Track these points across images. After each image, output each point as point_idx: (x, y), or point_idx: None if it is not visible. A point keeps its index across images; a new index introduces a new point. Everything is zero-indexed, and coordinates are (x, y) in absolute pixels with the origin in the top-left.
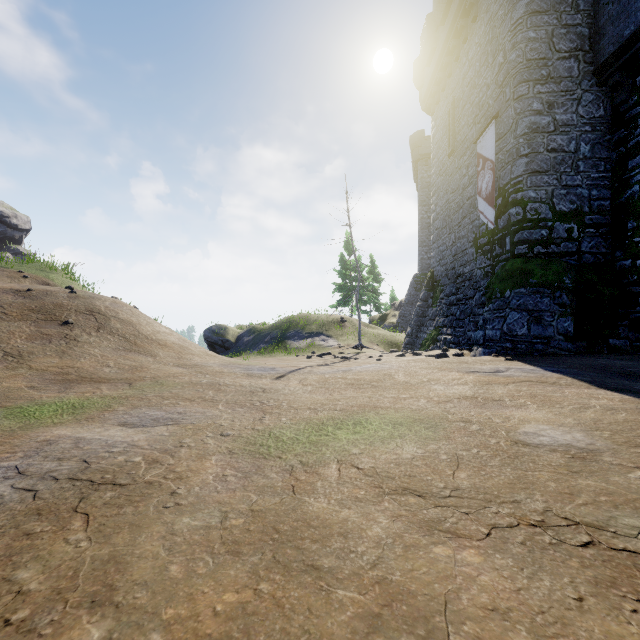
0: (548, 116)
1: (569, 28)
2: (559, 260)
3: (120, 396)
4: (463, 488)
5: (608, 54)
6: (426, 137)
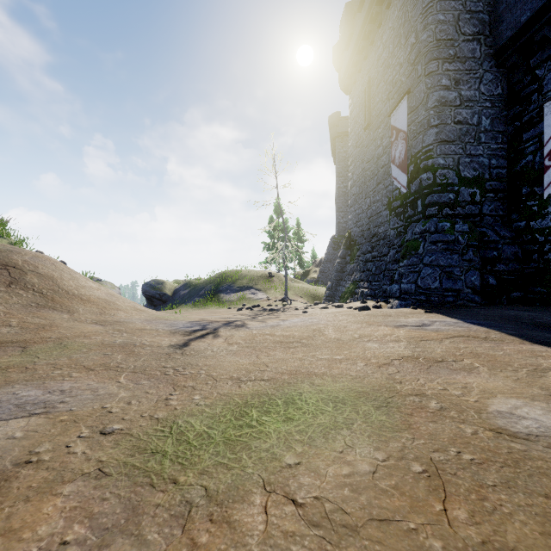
0: (455, 91)
1: (472, 14)
2: (465, 221)
3: None
4: None
5: (506, 38)
6: (342, 118)
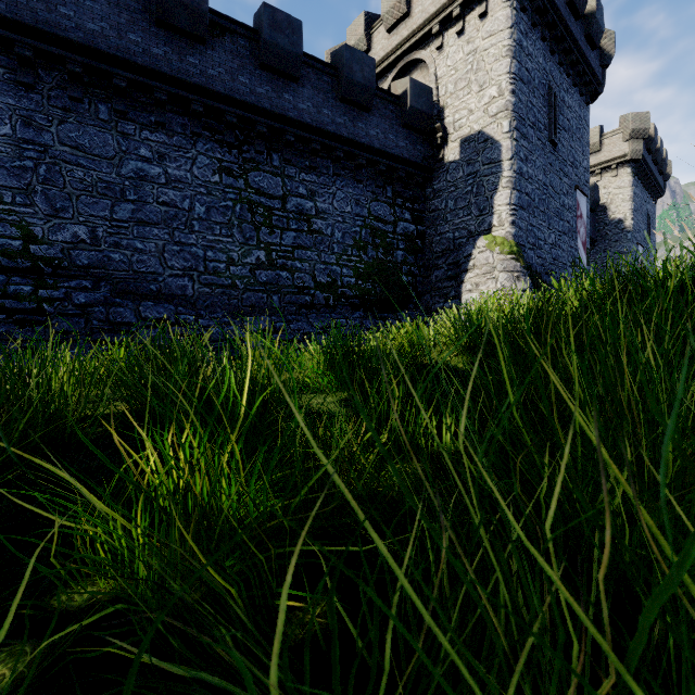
0: None
1: None
2: None
3: None
4: None
5: None
6: None
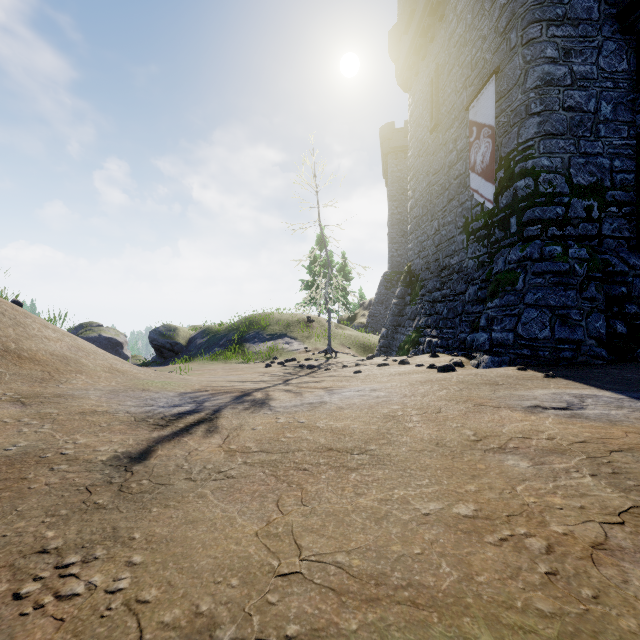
0: (564, 66)
1: None
2: (580, 244)
3: None
4: None
5: None
6: (396, 129)
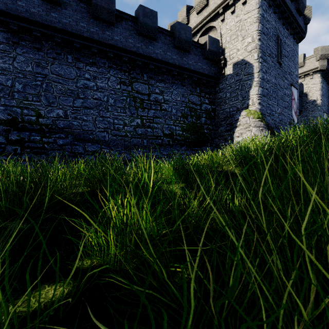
0: None
1: None
2: None
3: None
4: None
5: None
6: None
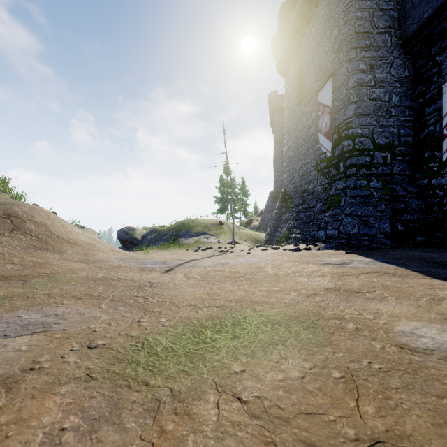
0: (370, 74)
1: (384, 11)
2: (378, 179)
3: (6, 295)
4: (381, 439)
5: (412, 31)
6: (279, 95)
